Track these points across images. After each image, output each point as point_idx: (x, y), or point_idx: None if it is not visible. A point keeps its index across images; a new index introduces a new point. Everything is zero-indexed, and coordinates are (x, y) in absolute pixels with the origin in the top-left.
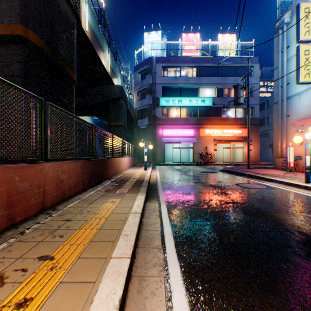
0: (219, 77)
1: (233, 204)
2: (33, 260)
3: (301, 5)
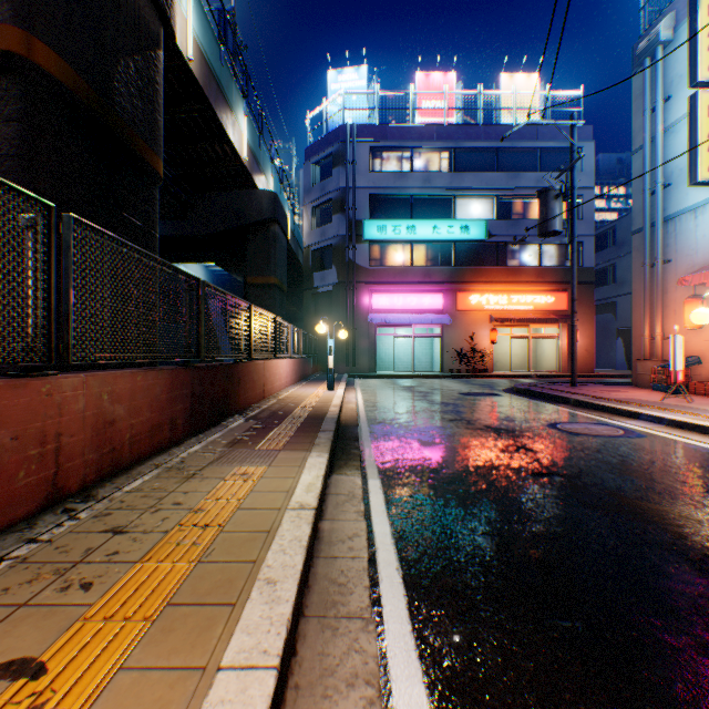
0: (502, 174)
1: (553, 480)
2: None
3: None
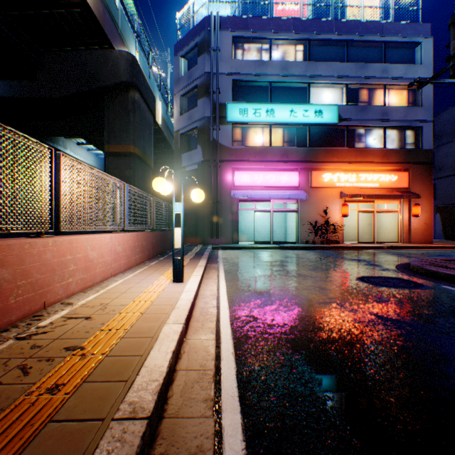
0: (351, 64)
1: None
2: None
3: None
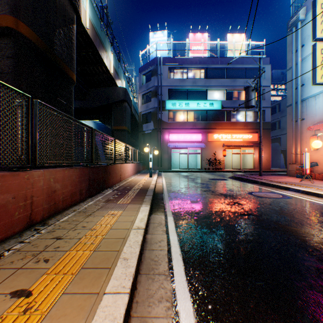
0: (228, 79)
1: (249, 217)
2: (3, 298)
3: (317, 0)
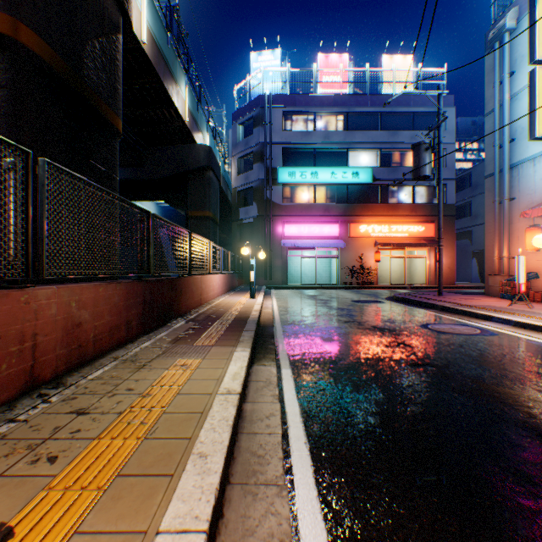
0: (384, 132)
1: (427, 369)
2: None
3: None
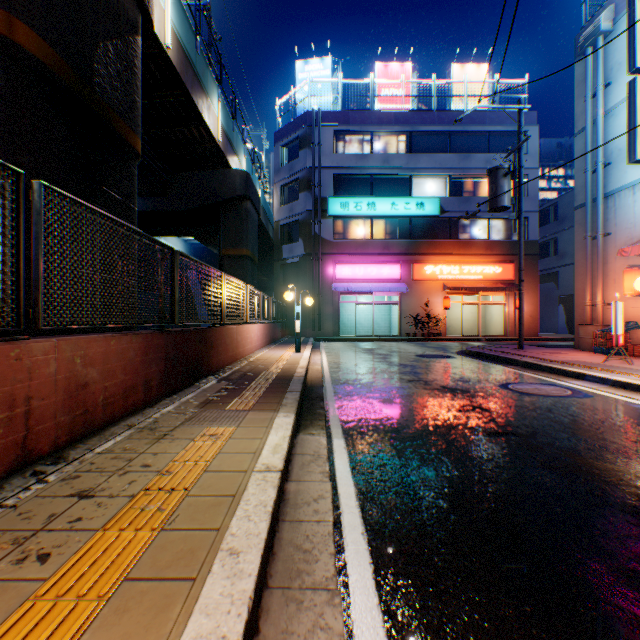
0: (454, 155)
1: (509, 439)
2: None
3: None
